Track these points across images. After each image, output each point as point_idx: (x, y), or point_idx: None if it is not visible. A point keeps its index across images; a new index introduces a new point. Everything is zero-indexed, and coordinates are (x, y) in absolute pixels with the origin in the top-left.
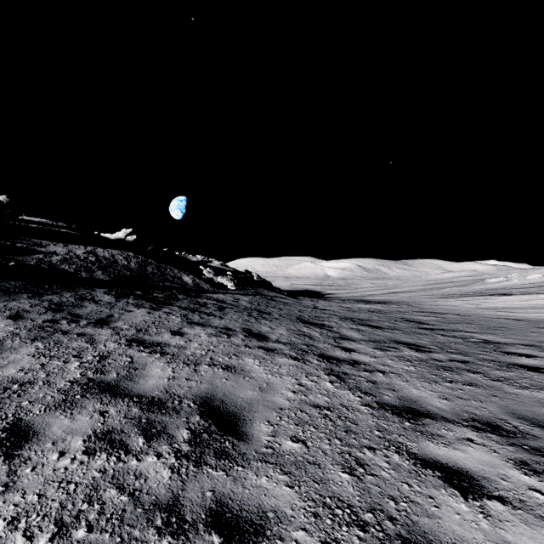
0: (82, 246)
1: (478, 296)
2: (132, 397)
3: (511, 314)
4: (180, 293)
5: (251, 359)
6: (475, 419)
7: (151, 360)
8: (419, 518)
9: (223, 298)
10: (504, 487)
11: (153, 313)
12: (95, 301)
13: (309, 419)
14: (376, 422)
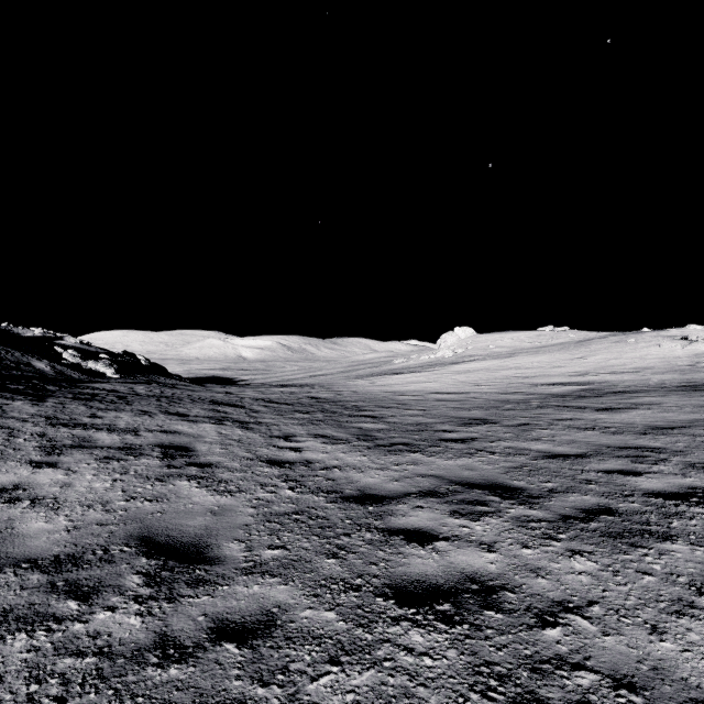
0: None
1: (380, 376)
2: (102, 447)
3: (390, 389)
4: (47, 384)
5: (180, 426)
6: (317, 435)
7: (92, 433)
8: (275, 457)
9: (111, 388)
10: (312, 448)
11: (41, 404)
12: None
13: (229, 443)
14: (266, 441)
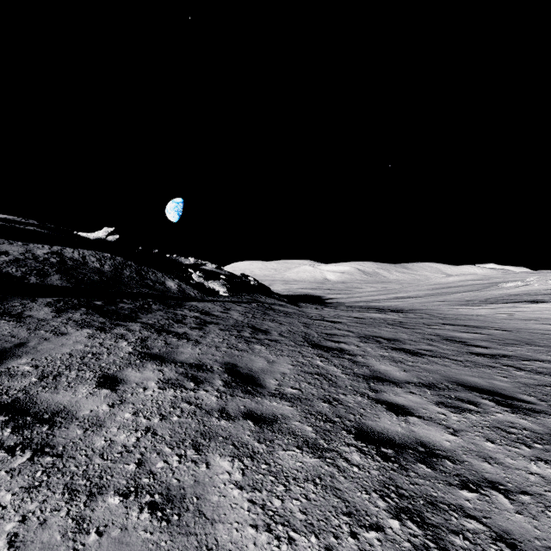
0: (47, 246)
1: (504, 303)
2: None
3: None
4: (156, 302)
5: (225, 461)
6: None
7: None
8: None
9: (210, 308)
10: None
11: (96, 336)
12: (20, 317)
13: None
14: None
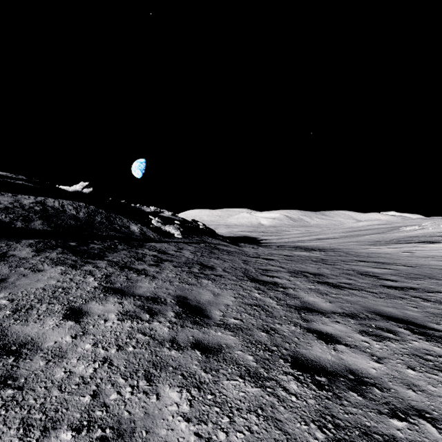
0: (33, 197)
1: (406, 243)
2: None
3: None
4: (121, 243)
5: (174, 392)
6: None
7: None
8: None
9: (166, 248)
10: None
11: (68, 273)
12: (4, 256)
13: None
14: None
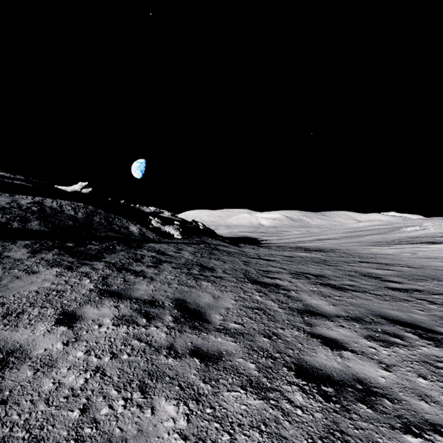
0: (30, 197)
1: (407, 244)
2: None
3: None
4: (120, 244)
5: (170, 405)
6: None
7: None
8: None
9: (165, 249)
10: None
11: (63, 275)
12: None
13: None
14: None
